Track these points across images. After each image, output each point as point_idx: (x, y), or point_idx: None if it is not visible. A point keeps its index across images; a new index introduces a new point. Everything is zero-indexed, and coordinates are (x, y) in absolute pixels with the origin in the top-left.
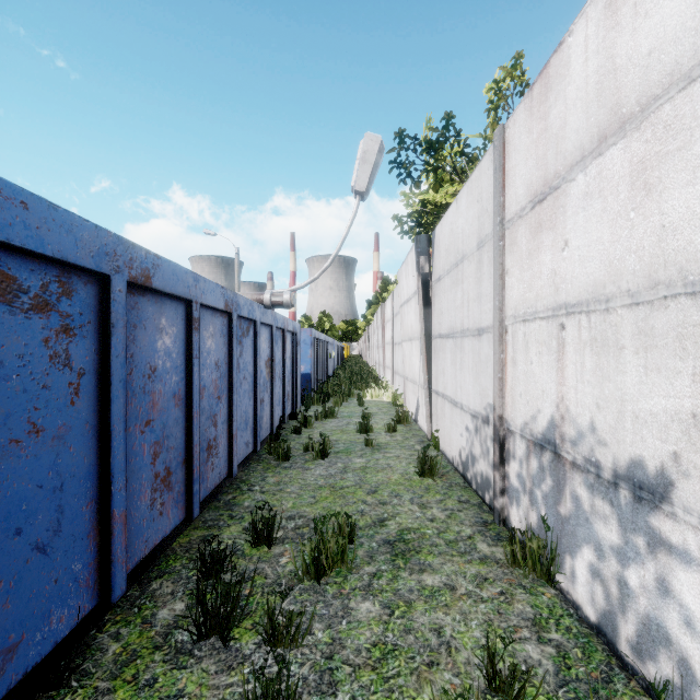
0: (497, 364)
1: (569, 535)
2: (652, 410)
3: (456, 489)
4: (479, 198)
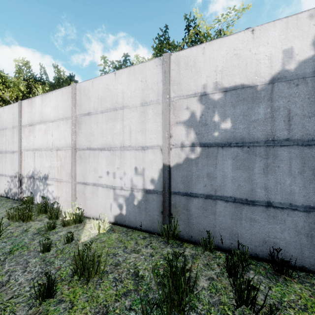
0: (19, 161)
1: (36, 192)
2: (47, 166)
3: (4, 200)
4: (13, 114)
